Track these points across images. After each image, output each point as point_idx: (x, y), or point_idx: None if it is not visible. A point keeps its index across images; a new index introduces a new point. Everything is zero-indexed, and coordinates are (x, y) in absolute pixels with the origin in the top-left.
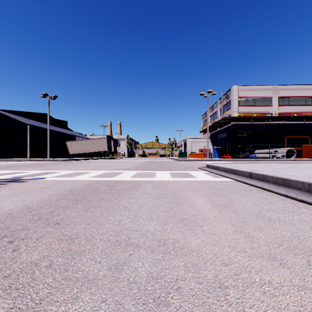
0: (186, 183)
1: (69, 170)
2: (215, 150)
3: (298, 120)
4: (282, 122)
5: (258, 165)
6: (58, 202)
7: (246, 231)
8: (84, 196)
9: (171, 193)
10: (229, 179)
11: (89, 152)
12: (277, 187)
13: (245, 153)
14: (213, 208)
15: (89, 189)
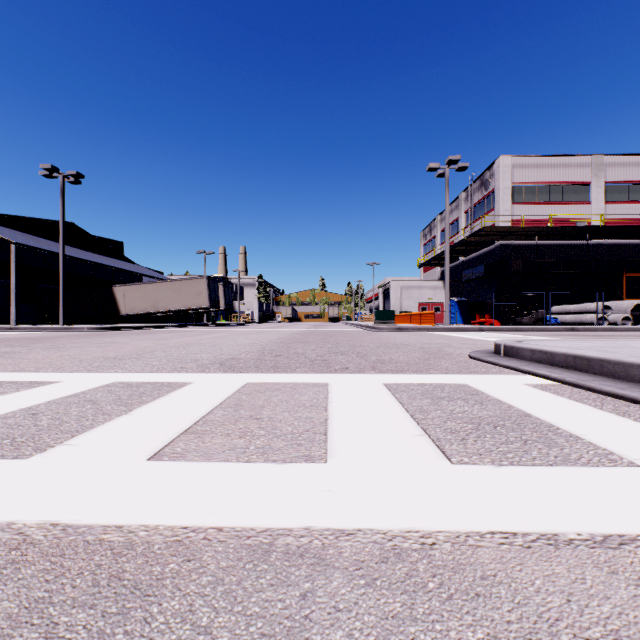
0: None
1: None
2: (455, 307)
3: None
4: (612, 240)
5: None
6: None
7: None
8: None
9: None
10: None
11: (167, 310)
12: None
13: (538, 312)
14: None
15: None
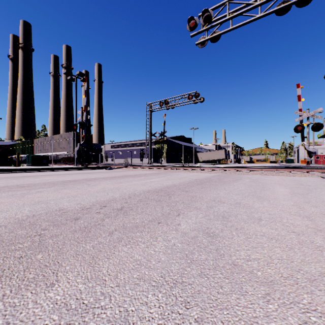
0: None
1: None
2: None
3: None
4: None
5: None
6: None
7: None
8: None
9: None
10: None
11: (212, 159)
12: None
13: None
14: None
15: None
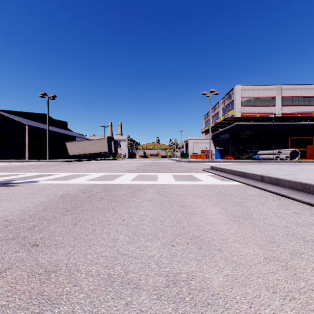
0: (192, 187)
1: (66, 172)
2: (217, 151)
3: (302, 120)
4: (285, 122)
5: (265, 166)
6: (44, 212)
7: (281, 259)
8: (76, 204)
9: (177, 200)
10: (238, 183)
11: (89, 153)
12: (296, 193)
13: (249, 154)
14: (229, 221)
15: (84, 195)
